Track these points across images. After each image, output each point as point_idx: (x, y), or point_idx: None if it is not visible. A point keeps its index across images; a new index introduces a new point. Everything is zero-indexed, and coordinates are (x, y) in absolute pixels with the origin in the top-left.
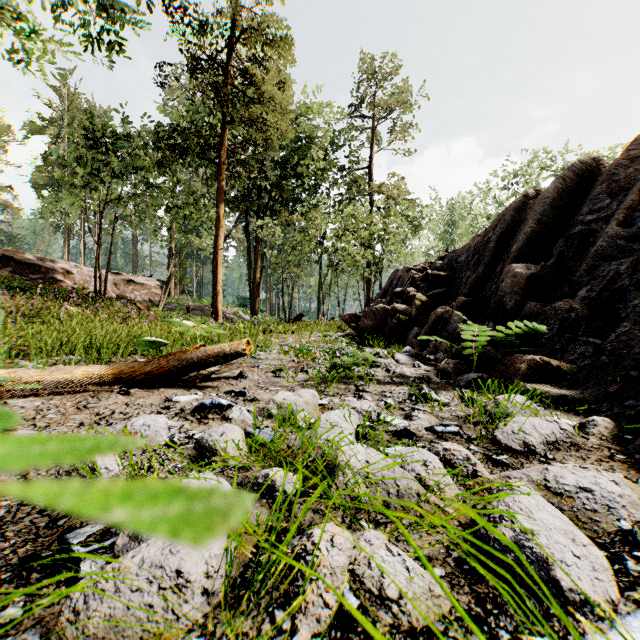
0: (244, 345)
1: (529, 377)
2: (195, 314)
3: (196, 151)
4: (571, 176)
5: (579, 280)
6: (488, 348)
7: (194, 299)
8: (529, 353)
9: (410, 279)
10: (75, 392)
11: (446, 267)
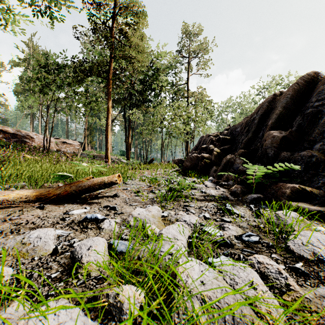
0: (117, 177)
1: (292, 198)
2: (97, 159)
3: (96, 73)
4: (302, 82)
5: (313, 139)
6: (260, 179)
7: (97, 151)
8: (286, 182)
9: (210, 140)
10: (11, 207)
11: (229, 134)
